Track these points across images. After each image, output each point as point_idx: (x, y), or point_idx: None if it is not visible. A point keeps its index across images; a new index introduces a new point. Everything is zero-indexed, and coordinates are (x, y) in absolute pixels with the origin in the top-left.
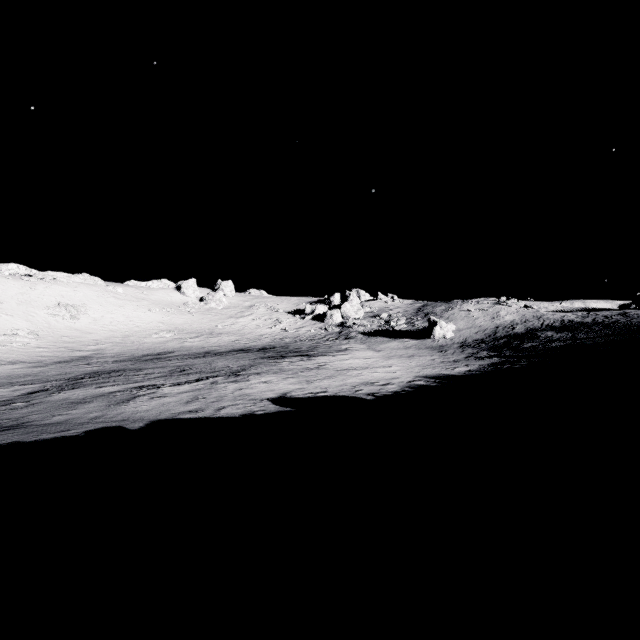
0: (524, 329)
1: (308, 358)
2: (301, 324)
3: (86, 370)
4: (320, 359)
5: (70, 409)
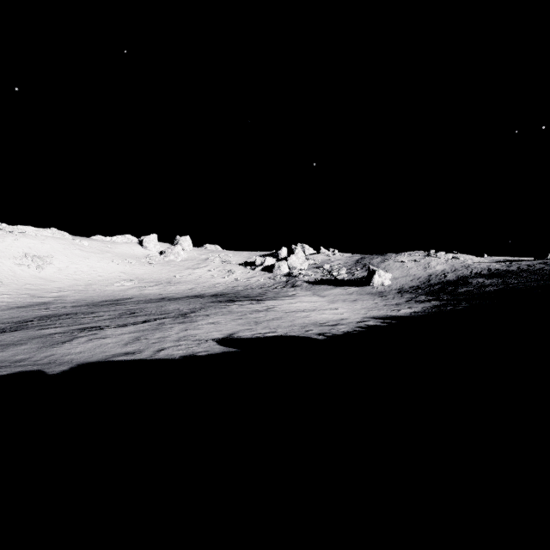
0: (455, 277)
1: (257, 302)
2: (252, 274)
3: (39, 314)
4: (269, 302)
5: None
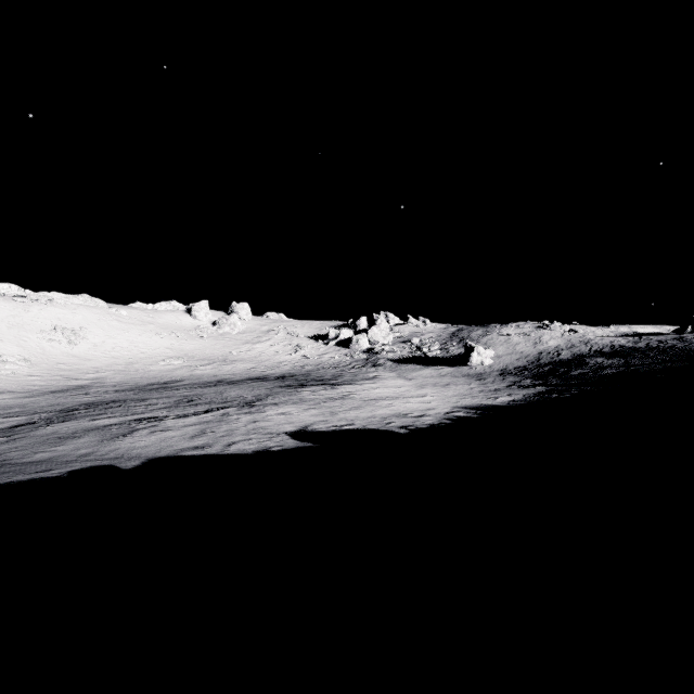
0: (570, 355)
1: (332, 387)
2: (324, 350)
3: (82, 401)
4: (345, 388)
5: (56, 445)
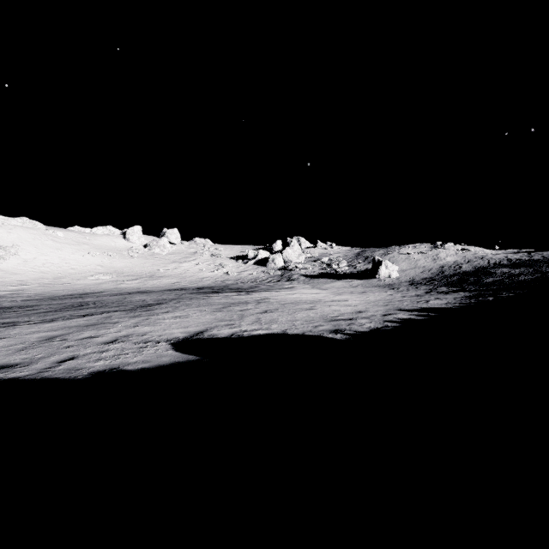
0: (472, 267)
1: (247, 293)
2: (243, 268)
3: None
4: (261, 294)
5: None
